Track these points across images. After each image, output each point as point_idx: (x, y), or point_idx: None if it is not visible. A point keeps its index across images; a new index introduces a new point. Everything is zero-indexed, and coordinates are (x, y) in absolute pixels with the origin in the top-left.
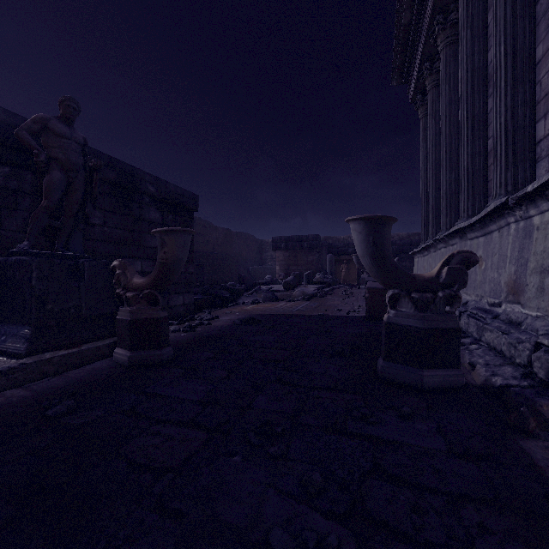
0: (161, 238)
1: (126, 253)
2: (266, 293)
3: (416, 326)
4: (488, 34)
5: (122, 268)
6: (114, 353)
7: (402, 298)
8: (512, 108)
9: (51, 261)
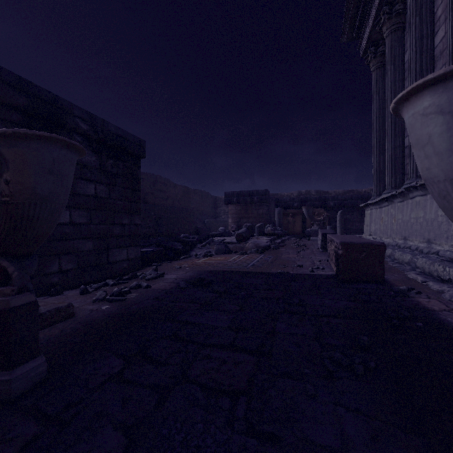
0: None
1: None
2: (218, 245)
3: None
4: None
5: None
6: None
7: None
8: None
9: None
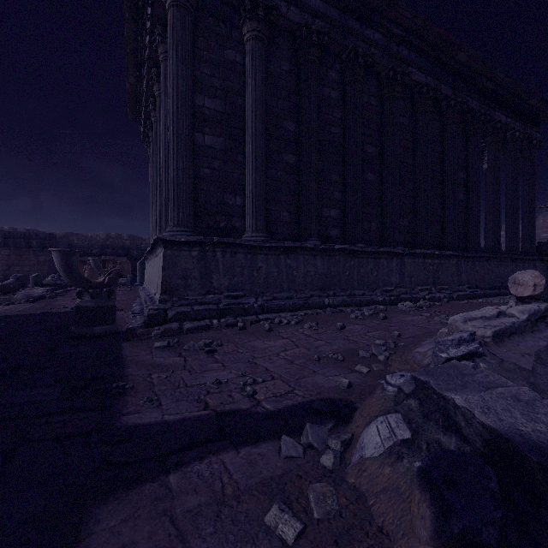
0: None
1: None
2: None
3: (91, 306)
4: None
5: None
6: None
7: (85, 293)
8: (168, 191)
9: None
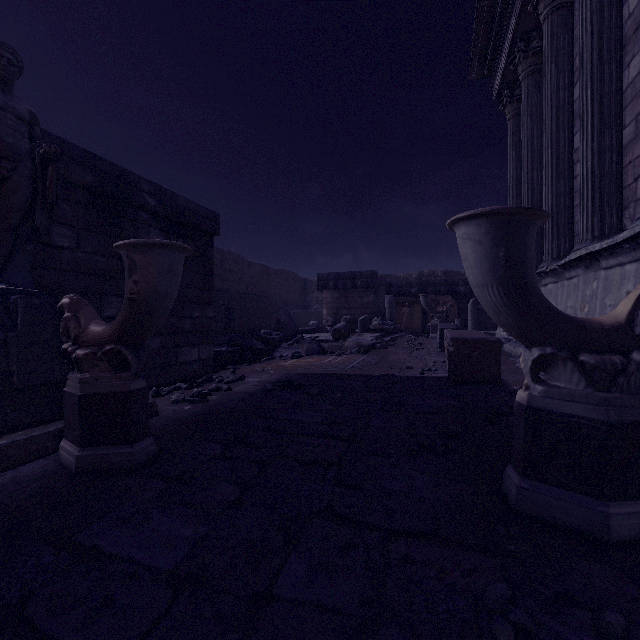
0: (129, 257)
1: (113, 290)
2: (310, 344)
3: (591, 417)
4: None
5: (73, 308)
6: (59, 448)
7: (560, 364)
8: None
9: None
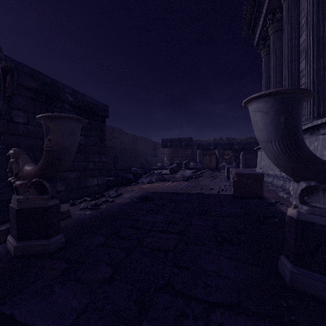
0: (45, 124)
1: None
2: (157, 176)
3: None
4: None
5: (15, 156)
6: (6, 240)
7: (320, 192)
8: None
9: None
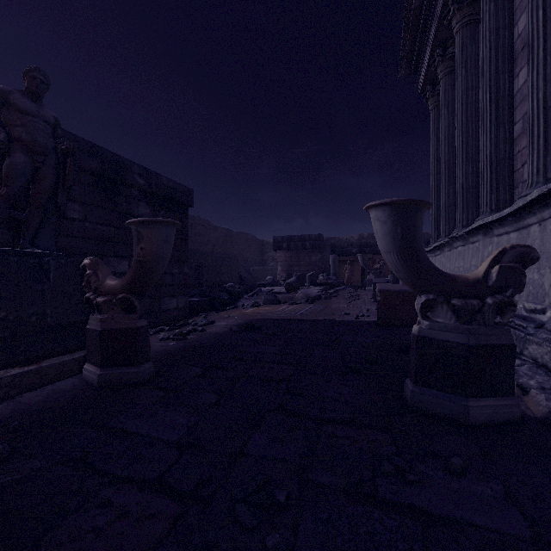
0: (137, 230)
1: (111, 252)
2: (267, 295)
3: (458, 342)
4: (514, 7)
5: (93, 267)
6: (83, 370)
7: (439, 306)
8: None
9: (5, 259)
